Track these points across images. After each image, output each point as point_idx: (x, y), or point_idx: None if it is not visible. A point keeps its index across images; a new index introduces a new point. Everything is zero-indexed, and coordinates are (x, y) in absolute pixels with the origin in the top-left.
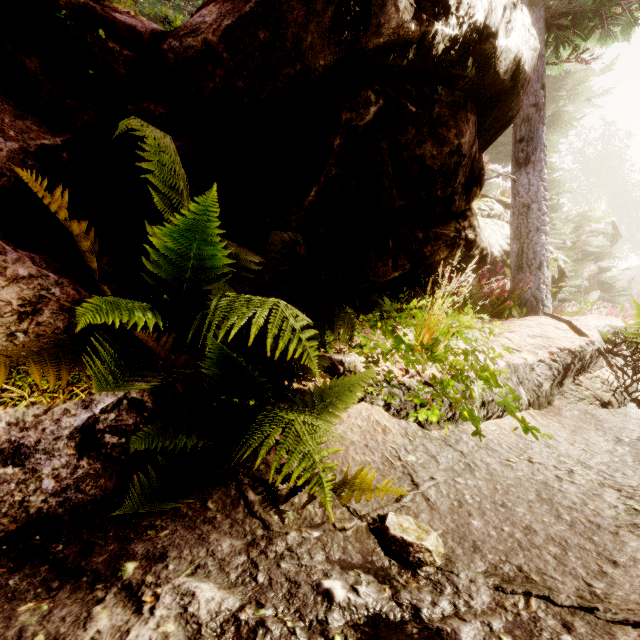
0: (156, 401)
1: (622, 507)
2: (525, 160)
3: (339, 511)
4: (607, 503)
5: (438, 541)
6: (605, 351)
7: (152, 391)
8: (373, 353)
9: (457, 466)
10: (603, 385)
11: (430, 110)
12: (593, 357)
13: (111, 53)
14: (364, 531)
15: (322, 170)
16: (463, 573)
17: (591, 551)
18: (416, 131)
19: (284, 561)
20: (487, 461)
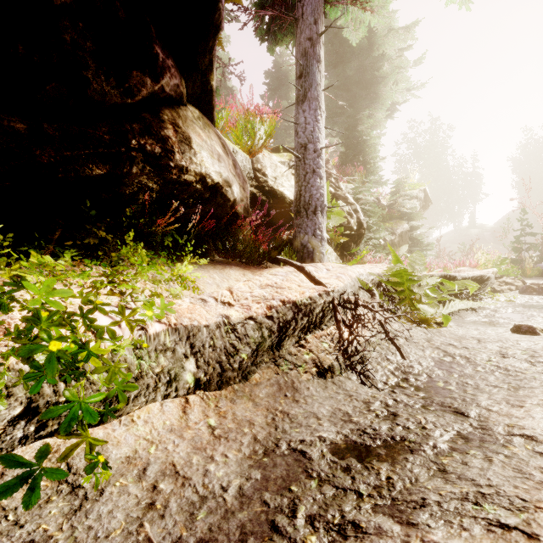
0: None
1: None
2: (302, 98)
3: None
4: None
5: None
6: (337, 303)
7: None
8: None
9: None
10: (332, 345)
11: None
12: (326, 310)
13: None
14: None
15: None
16: None
17: None
18: None
19: None
20: None
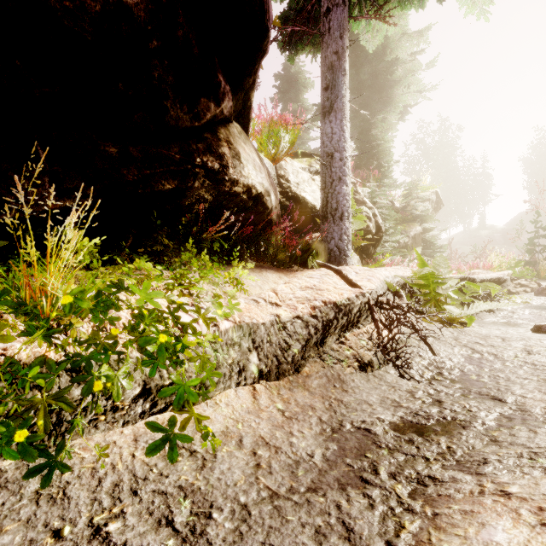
0: None
1: None
2: (328, 109)
3: None
4: None
5: None
6: (373, 304)
7: None
8: None
9: None
10: (369, 342)
11: None
12: (362, 310)
13: None
14: None
15: None
16: None
17: None
18: None
19: None
20: None
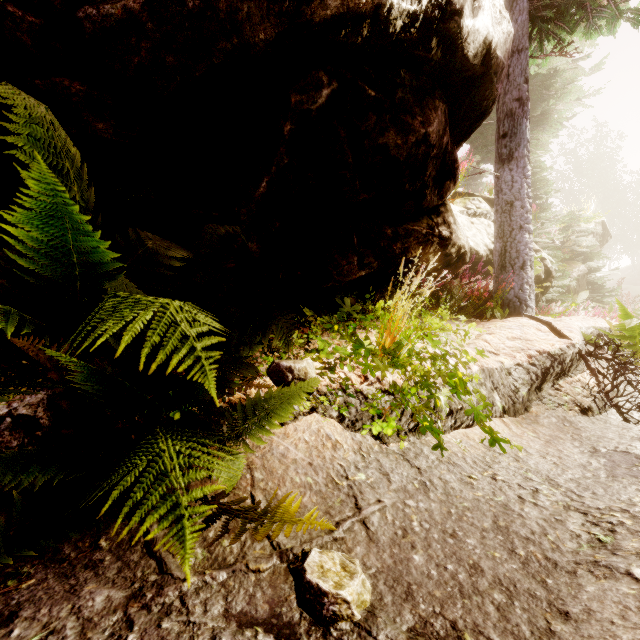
0: (55, 417)
1: (585, 537)
2: (508, 156)
3: (260, 545)
4: (570, 531)
5: (364, 586)
6: (586, 354)
7: (50, 406)
8: (330, 358)
9: (411, 485)
10: (584, 390)
11: (392, 95)
12: (574, 360)
13: (11, 18)
14: (282, 572)
15: (273, 159)
16: (383, 632)
17: (541, 597)
18: (377, 118)
19: (168, 618)
20: (446, 479)
